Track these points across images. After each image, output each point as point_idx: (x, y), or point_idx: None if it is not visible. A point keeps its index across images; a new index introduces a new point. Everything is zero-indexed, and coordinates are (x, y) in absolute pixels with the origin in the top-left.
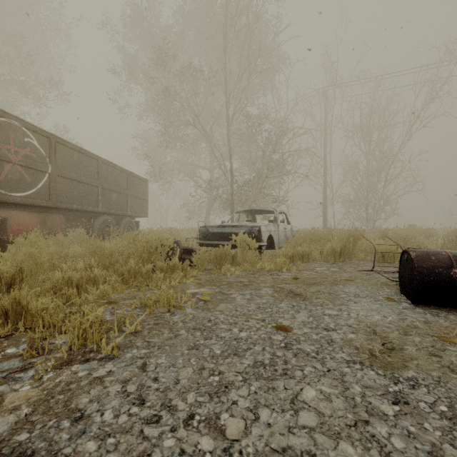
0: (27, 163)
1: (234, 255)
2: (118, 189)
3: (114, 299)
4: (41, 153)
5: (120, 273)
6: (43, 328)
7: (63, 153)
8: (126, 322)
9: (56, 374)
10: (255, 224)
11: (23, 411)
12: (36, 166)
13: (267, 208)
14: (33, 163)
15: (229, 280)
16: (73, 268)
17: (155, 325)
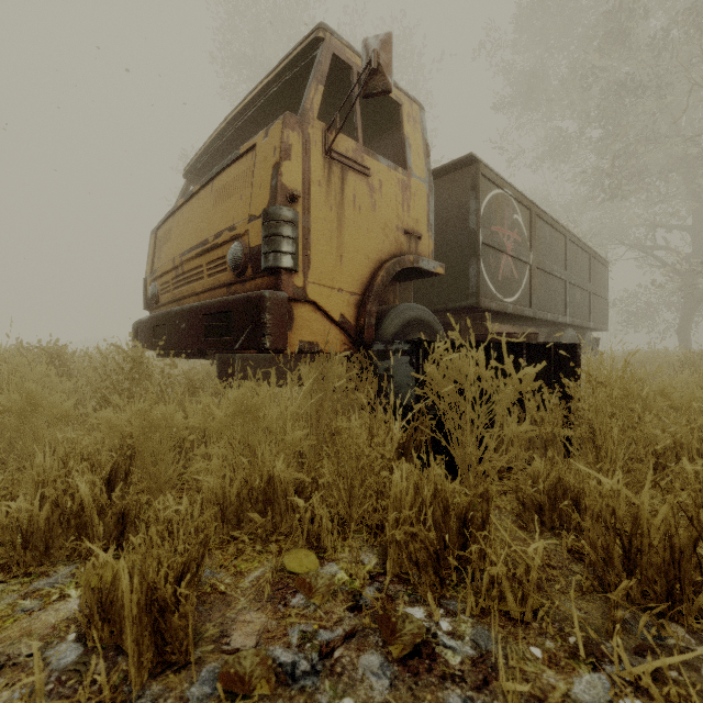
0: (516, 251)
1: None
2: (581, 283)
3: None
4: (523, 235)
5: None
6: None
7: (538, 231)
8: None
9: None
10: None
11: None
12: (521, 255)
13: None
14: (520, 250)
15: None
16: None
17: None
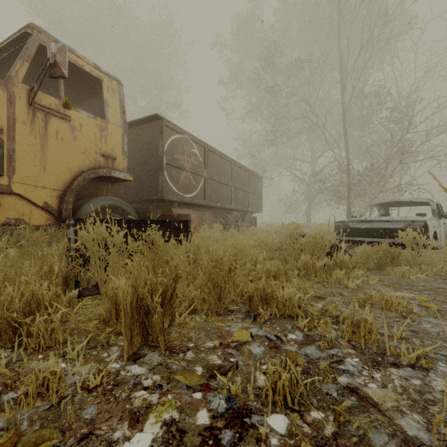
0: (193, 169)
1: (394, 255)
2: (243, 187)
3: (314, 294)
4: (199, 161)
5: (294, 267)
6: (289, 316)
7: (211, 159)
8: (395, 326)
9: (383, 375)
10: (414, 218)
11: (415, 417)
12: (198, 172)
13: (418, 199)
14: (196, 169)
15: (421, 284)
16: (254, 259)
17: (415, 333)
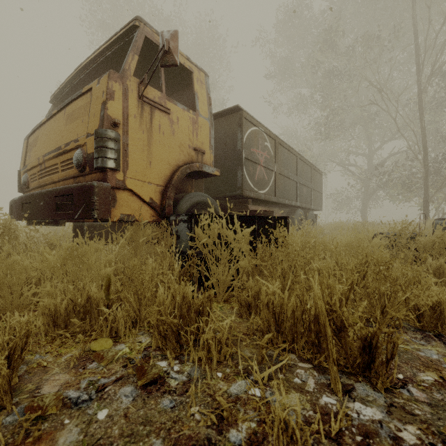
0: (266, 164)
1: None
2: (306, 183)
3: None
4: (271, 155)
5: None
6: None
7: (280, 153)
8: None
9: None
10: None
11: None
12: (270, 166)
13: None
14: (268, 163)
15: None
16: None
17: None
